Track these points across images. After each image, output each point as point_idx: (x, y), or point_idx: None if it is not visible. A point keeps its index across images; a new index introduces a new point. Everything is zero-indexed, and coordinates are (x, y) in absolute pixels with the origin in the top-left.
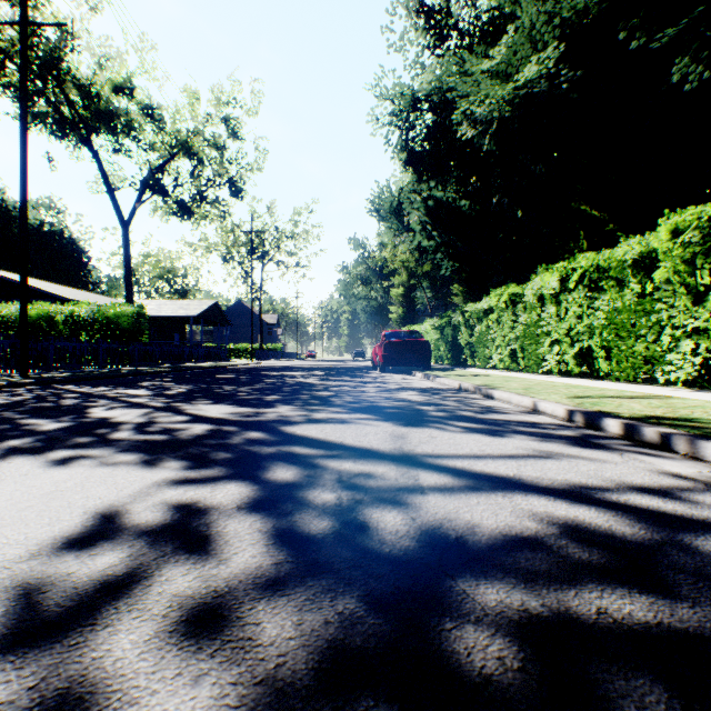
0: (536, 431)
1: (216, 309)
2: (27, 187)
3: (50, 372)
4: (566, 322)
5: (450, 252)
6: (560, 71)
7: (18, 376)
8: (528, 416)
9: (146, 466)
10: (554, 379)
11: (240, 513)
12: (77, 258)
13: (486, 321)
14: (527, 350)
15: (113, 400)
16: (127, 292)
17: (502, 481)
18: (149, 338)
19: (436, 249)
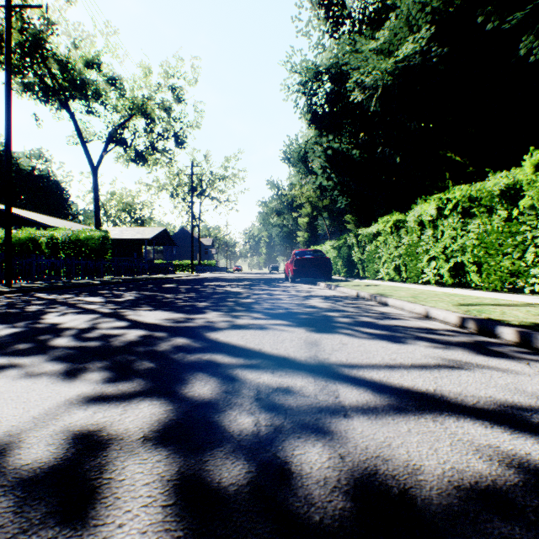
0: (435, 337)
1: (165, 234)
2: (11, 135)
3: (32, 282)
4: (442, 242)
5: (344, 190)
6: (430, 49)
7: (4, 285)
8: (422, 321)
9: (67, 377)
10: (433, 288)
11: (144, 448)
12: (60, 195)
13: (374, 242)
14: (408, 265)
15: (71, 306)
16: (96, 221)
17: (425, 399)
18: (114, 256)
19: (333, 187)
